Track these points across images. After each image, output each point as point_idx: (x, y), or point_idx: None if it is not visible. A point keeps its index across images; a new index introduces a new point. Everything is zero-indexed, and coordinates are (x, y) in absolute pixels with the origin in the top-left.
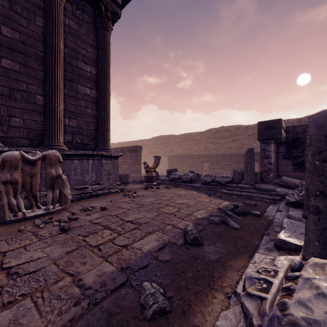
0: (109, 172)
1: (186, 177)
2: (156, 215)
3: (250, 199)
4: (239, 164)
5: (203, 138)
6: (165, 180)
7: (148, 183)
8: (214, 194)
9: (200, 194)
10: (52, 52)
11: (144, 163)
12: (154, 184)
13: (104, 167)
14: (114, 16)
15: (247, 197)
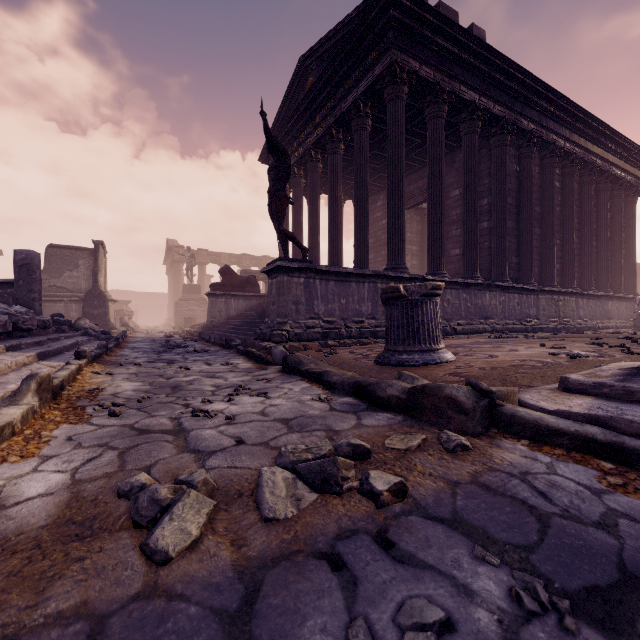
0: None
1: None
2: None
3: None
4: None
5: None
6: None
7: None
8: None
9: None
10: (620, 234)
11: None
12: None
13: None
14: (639, 190)
15: None
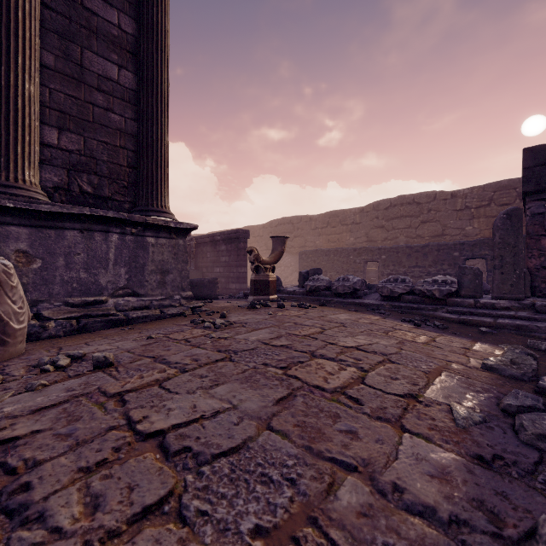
0: (163, 268)
1: (343, 285)
2: (278, 402)
3: (529, 335)
4: (442, 265)
5: (363, 219)
6: (295, 293)
7: (258, 297)
8: (426, 322)
9: (392, 323)
10: None
11: (249, 251)
12: (271, 298)
13: (152, 255)
14: None
15: (519, 332)
